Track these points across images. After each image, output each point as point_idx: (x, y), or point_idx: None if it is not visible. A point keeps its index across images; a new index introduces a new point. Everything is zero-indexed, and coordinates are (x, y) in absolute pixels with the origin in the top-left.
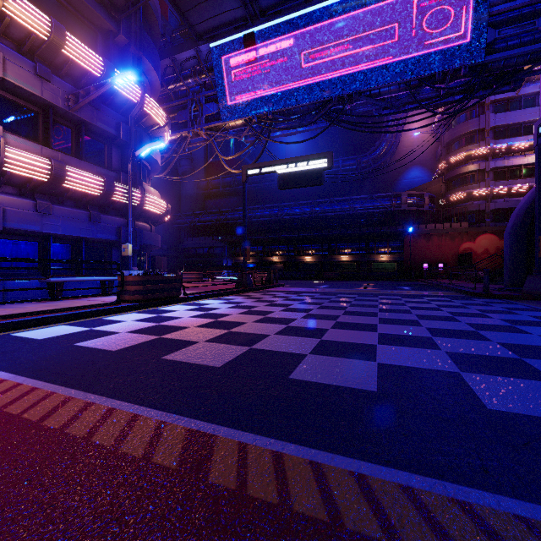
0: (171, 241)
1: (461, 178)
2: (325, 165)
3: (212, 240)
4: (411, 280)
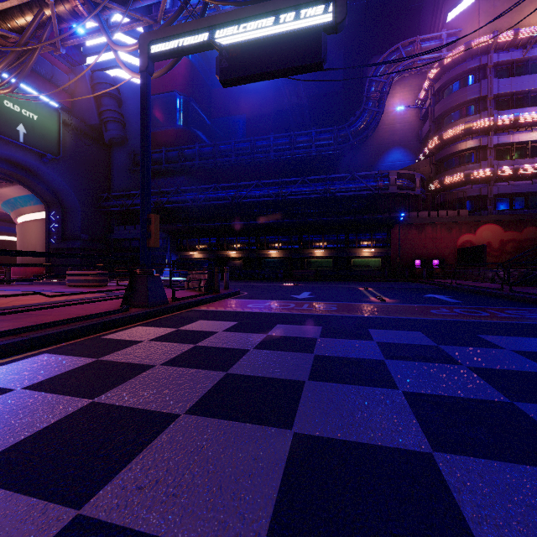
0: (95, 230)
1: (457, 158)
2: (327, 17)
3: None
4: (405, 280)
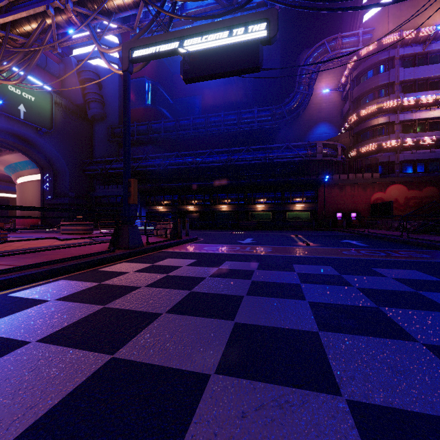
0: (80, 189)
1: (371, 131)
2: (263, 33)
3: None
4: (329, 229)
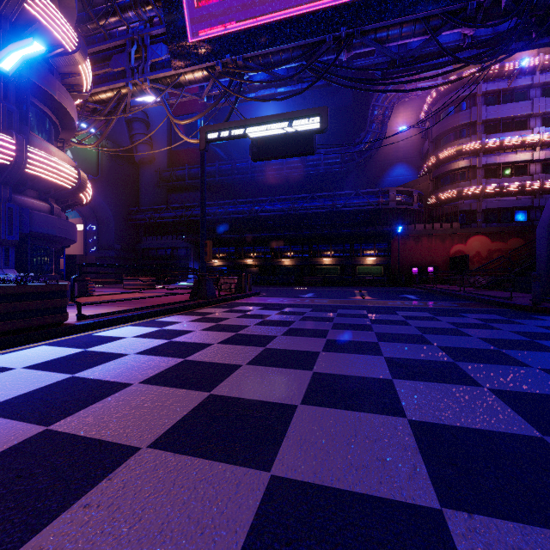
0: (126, 240)
1: (451, 175)
2: (317, 125)
3: (176, 240)
4: (401, 285)
